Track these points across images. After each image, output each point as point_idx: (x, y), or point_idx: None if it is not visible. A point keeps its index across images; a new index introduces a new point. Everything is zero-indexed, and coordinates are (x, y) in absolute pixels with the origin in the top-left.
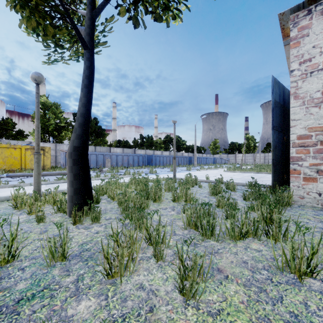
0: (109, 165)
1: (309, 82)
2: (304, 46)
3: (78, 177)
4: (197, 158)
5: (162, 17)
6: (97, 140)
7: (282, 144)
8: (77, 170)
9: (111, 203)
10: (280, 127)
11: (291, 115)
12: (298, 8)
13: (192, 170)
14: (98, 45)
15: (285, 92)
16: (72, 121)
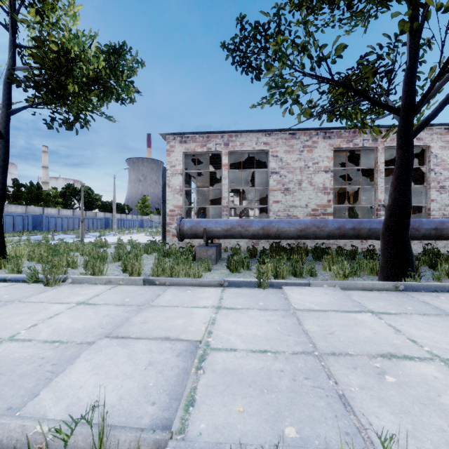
0: None
1: (174, 179)
2: (172, 157)
3: None
4: (117, 220)
5: (72, 127)
6: None
7: None
8: None
9: None
10: None
11: (167, 197)
12: (169, 134)
13: (108, 235)
14: None
15: None
16: None
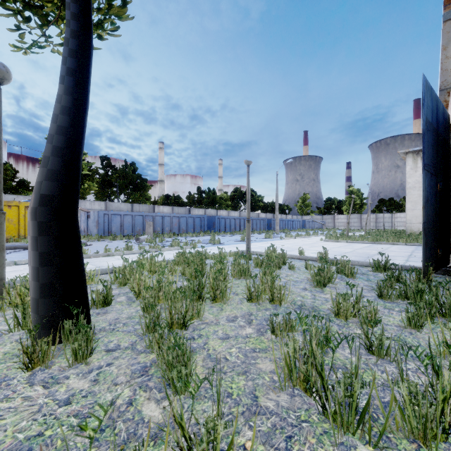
0: (151, 231)
1: None
2: None
3: (50, 261)
4: (279, 221)
5: None
6: (135, 195)
7: (436, 195)
8: (48, 245)
9: (132, 304)
10: (433, 167)
11: None
12: None
13: (273, 238)
14: (111, 14)
15: (439, 107)
16: (99, 167)
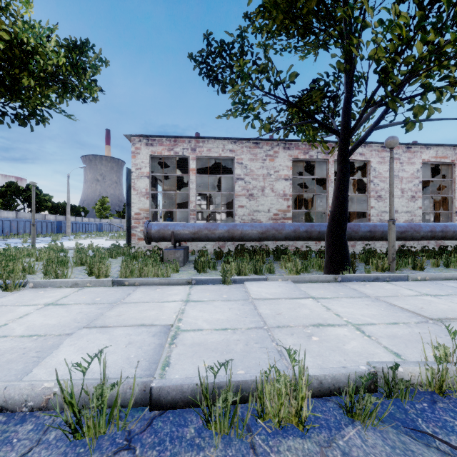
0: None
1: (140, 182)
2: (138, 159)
3: None
4: (71, 224)
5: (26, 123)
6: None
7: None
8: None
9: None
10: None
11: (132, 199)
12: (134, 136)
13: (62, 240)
14: None
15: None
16: None
